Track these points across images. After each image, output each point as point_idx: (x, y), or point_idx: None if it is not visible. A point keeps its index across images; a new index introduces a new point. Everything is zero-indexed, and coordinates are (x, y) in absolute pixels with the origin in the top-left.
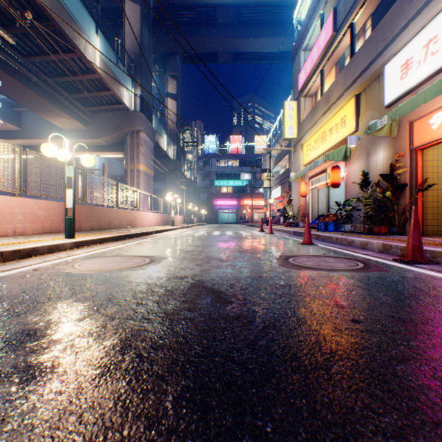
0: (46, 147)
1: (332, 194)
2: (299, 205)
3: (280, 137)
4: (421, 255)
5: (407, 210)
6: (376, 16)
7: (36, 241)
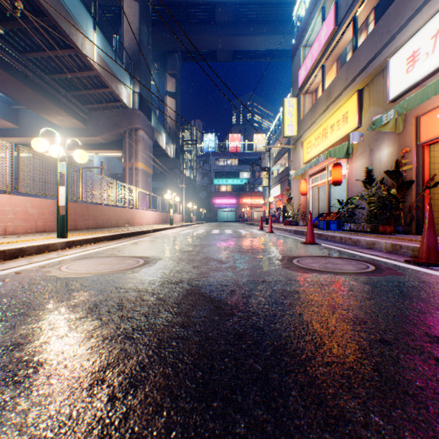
0: (37, 142)
1: (333, 192)
2: (299, 203)
3: (279, 136)
4: (437, 256)
5: (413, 209)
6: (380, 8)
7: (26, 240)
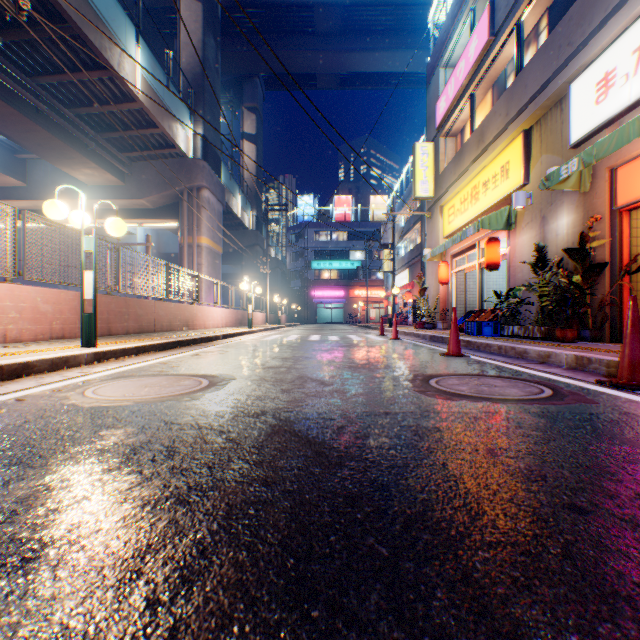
0: (51, 206)
1: (486, 280)
2: (437, 296)
3: (408, 198)
4: None
5: (606, 304)
6: (556, 10)
7: (34, 351)
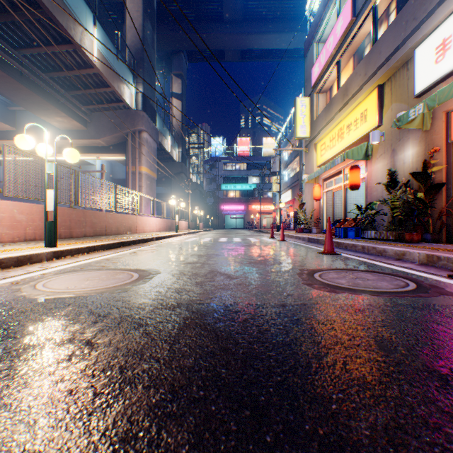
0: (21, 139)
1: (348, 197)
2: (312, 209)
3: (290, 139)
4: None
5: (443, 214)
6: None
7: (6, 251)
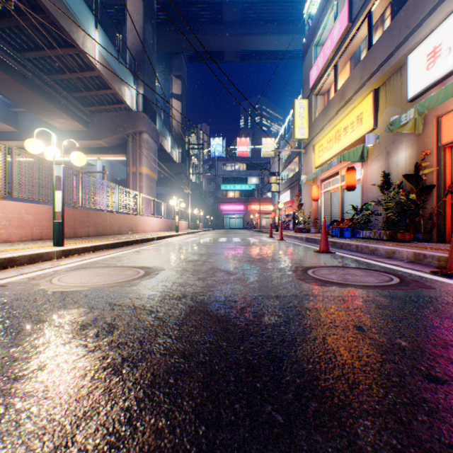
0: (31, 143)
1: (346, 198)
2: (310, 210)
3: (289, 139)
4: None
5: (434, 215)
6: (397, 3)
7: (18, 249)
